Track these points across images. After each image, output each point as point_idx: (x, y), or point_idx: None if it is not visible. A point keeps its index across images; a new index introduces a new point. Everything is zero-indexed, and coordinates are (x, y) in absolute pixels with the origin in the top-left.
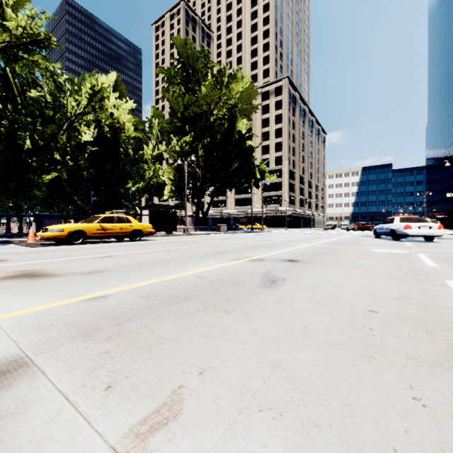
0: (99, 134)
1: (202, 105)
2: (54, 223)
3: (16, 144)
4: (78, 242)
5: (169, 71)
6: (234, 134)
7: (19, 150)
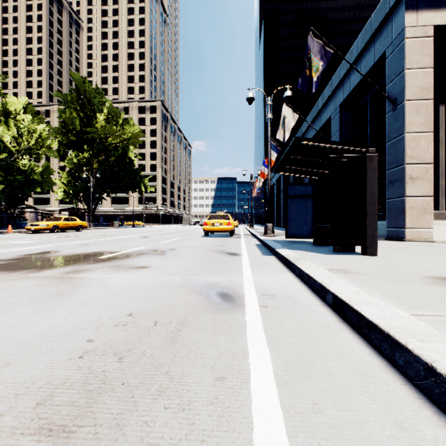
0: None
1: (101, 134)
2: None
3: None
4: (55, 231)
5: (67, 97)
6: (126, 158)
7: None
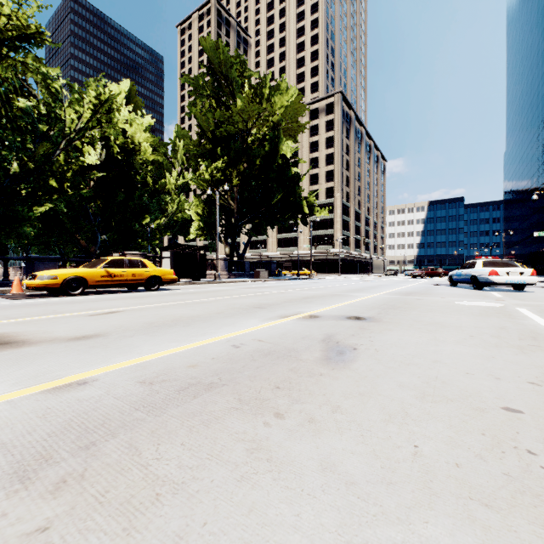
0: (108, 156)
1: (238, 122)
2: (50, 268)
3: (0, 167)
4: (76, 292)
5: (197, 81)
6: (277, 158)
7: (4, 175)
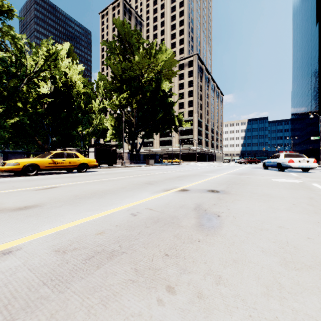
0: (56, 89)
1: (136, 69)
2: (18, 158)
3: None
4: (32, 174)
5: (111, 44)
6: (159, 92)
7: None
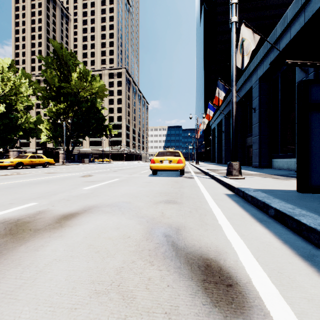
0: None
1: (74, 88)
2: None
3: None
4: (20, 168)
5: (48, 60)
6: (94, 108)
7: None
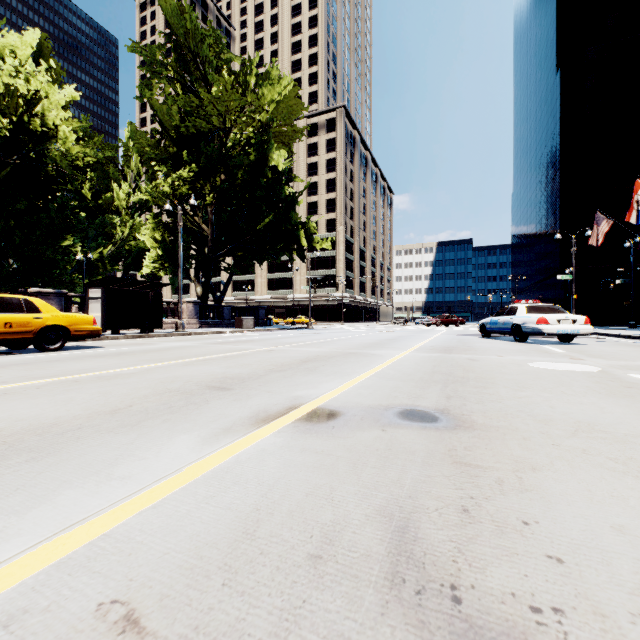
0: (0, 141)
1: (211, 115)
2: None
3: None
4: None
5: (153, 54)
6: (266, 169)
7: None
